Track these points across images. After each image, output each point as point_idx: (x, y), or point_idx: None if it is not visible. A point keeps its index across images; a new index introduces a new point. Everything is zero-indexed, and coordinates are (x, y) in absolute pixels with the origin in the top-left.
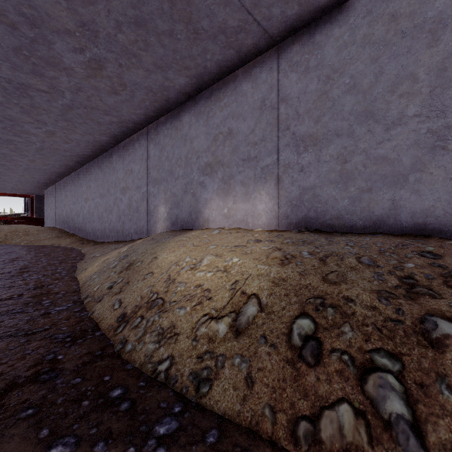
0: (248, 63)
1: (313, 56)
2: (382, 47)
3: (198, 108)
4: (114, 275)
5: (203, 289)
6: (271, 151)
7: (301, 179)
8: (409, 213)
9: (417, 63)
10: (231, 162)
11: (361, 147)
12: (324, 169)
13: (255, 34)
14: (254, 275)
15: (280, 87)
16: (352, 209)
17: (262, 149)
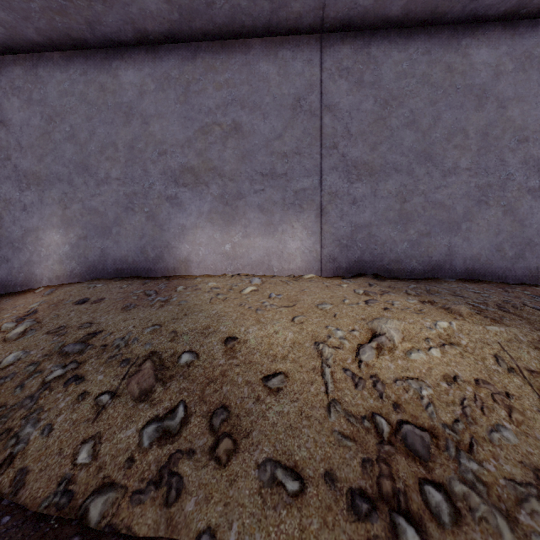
0: (271, 37)
1: (369, 70)
2: (440, 93)
3: (162, 67)
4: (129, 403)
5: (469, 381)
6: (310, 171)
7: (354, 214)
8: (462, 259)
9: (468, 121)
10: (239, 174)
11: (420, 189)
12: (382, 205)
13: (310, 1)
14: (505, 343)
15: (324, 90)
16: (412, 253)
17: (296, 165)
